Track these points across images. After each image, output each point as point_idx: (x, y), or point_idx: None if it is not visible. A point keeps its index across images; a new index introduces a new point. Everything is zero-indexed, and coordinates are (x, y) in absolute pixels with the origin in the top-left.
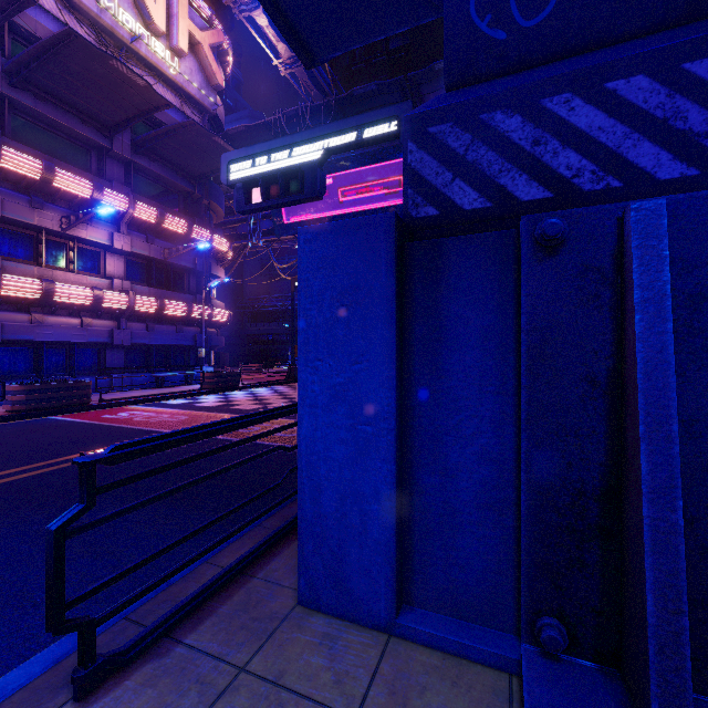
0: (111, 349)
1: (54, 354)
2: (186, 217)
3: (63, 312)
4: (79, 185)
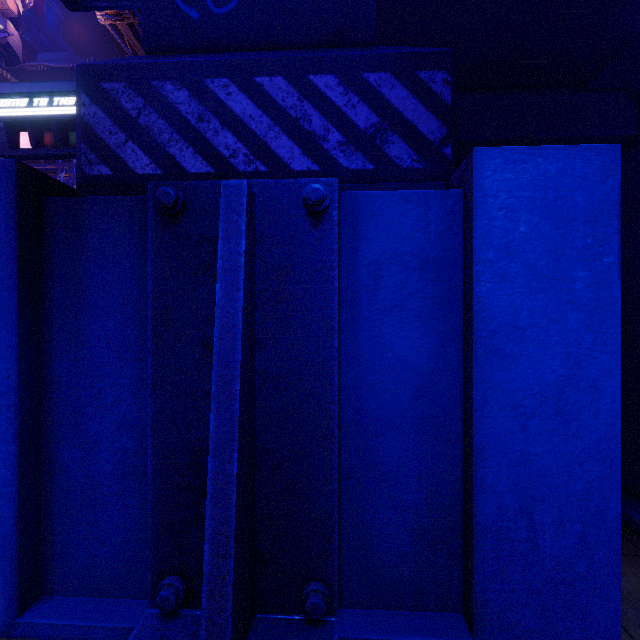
0: None
1: None
2: None
3: None
4: None
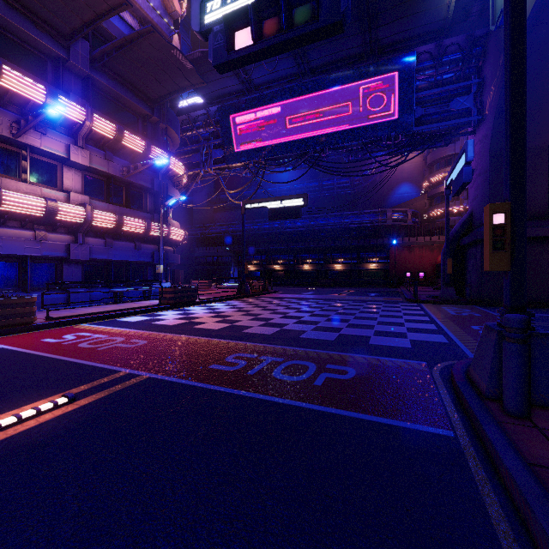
0: (68, 263)
1: (5, 268)
2: (144, 138)
3: (14, 224)
4: (30, 87)
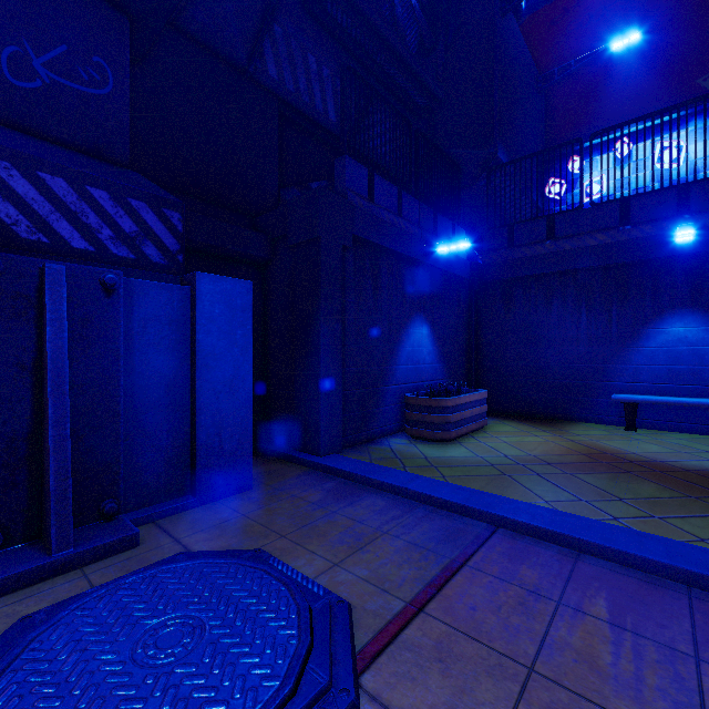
0: None
1: None
2: None
3: None
4: None
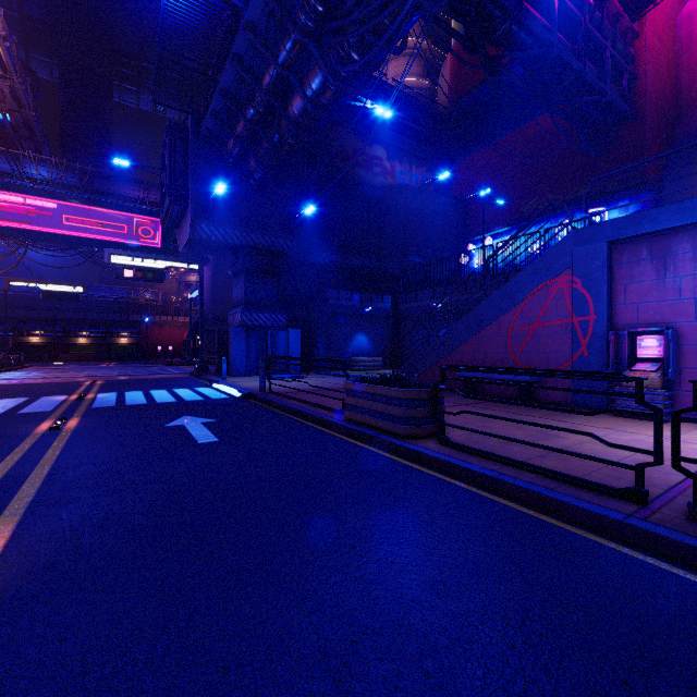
0: None
1: None
2: None
3: None
4: None
